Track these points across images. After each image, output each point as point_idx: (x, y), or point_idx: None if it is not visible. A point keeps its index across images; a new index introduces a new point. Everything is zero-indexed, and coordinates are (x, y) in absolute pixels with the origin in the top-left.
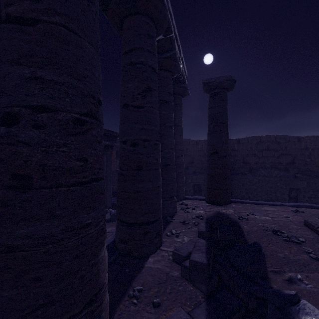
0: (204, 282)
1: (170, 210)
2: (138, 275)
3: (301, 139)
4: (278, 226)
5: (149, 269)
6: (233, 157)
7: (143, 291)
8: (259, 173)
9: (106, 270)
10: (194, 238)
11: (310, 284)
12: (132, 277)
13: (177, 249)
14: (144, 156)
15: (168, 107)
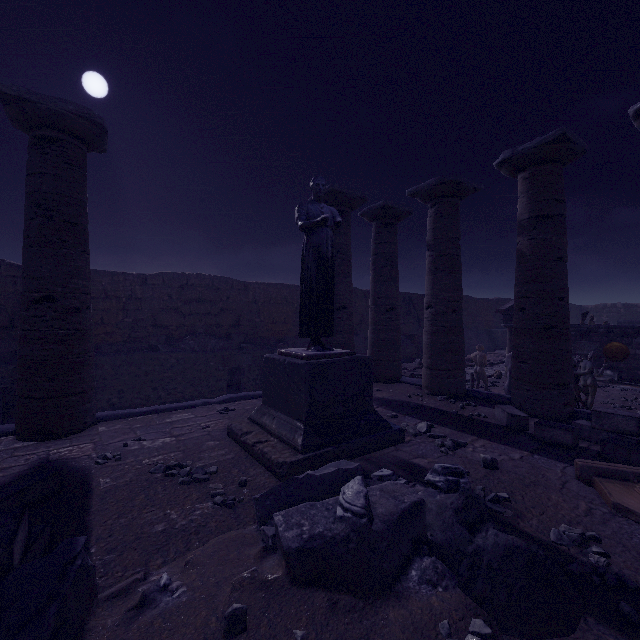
0: None
1: None
2: None
3: (249, 287)
4: (183, 452)
5: None
6: (132, 313)
7: None
8: (186, 345)
9: None
10: None
11: (183, 586)
12: None
13: None
14: None
15: None
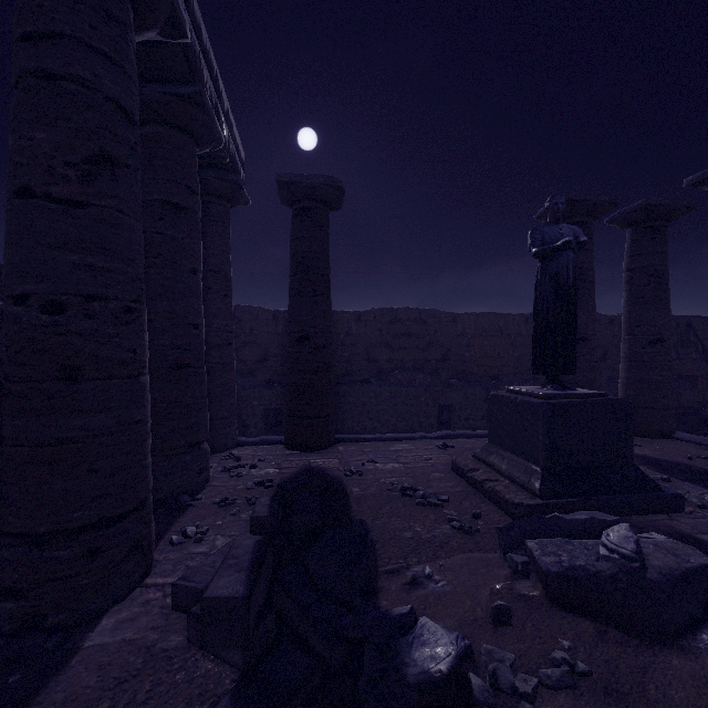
0: (238, 642)
1: (191, 476)
2: (52, 681)
3: (458, 318)
4: (412, 478)
5: (96, 653)
6: (349, 348)
7: None
8: (395, 379)
9: None
10: (238, 536)
11: (443, 580)
12: (28, 696)
13: (187, 575)
14: (88, 342)
15: (185, 223)
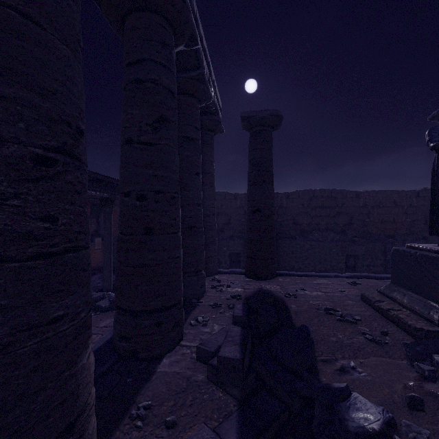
0: (237, 384)
1: (196, 289)
2: (146, 385)
3: (360, 195)
4: (332, 302)
5: (163, 375)
6: (281, 216)
7: (152, 408)
8: (313, 236)
9: (92, 384)
10: (227, 325)
11: (364, 372)
12: (136, 390)
13: (203, 343)
14: (156, 215)
15: (193, 147)
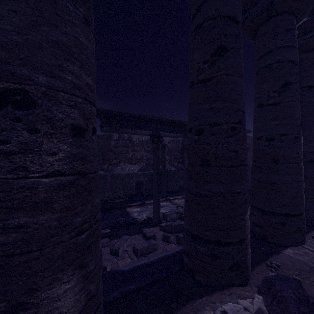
0: None
1: None
2: (275, 255)
3: None
4: None
5: (288, 256)
6: None
7: (281, 268)
8: None
9: (249, 230)
10: None
11: None
12: (268, 255)
13: None
14: (281, 150)
15: None
